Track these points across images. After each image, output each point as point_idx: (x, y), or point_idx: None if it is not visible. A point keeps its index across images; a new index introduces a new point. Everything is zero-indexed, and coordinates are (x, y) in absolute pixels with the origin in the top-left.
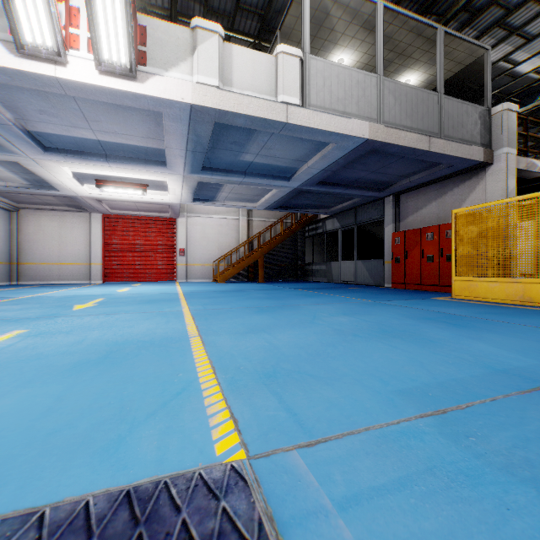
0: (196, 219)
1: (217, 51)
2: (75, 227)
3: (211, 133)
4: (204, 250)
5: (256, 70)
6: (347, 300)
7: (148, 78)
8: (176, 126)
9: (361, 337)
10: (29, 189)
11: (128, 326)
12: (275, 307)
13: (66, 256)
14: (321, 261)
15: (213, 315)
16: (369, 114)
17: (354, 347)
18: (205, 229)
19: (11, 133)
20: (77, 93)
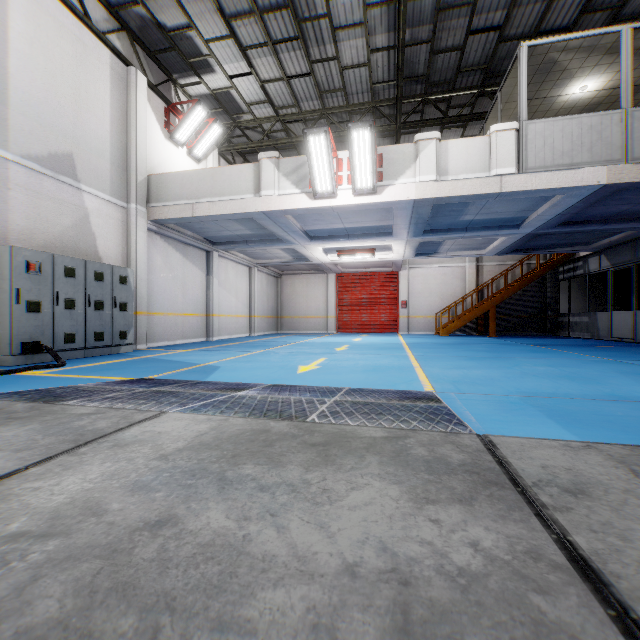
0: (417, 271)
1: (434, 153)
2: (316, 286)
3: (430, 211)
4: (426, 301)
5: (470, 154)
6: (575, 357)
7: (383, 189)
8: (402, 212)
9: (538, 376)
10: (293, 262)
11: (376, 360)
12: (486, 357)
13: (310, 310)
14: (585, 310)
15: (431, 359)
16: (607, 156)
17: (523, 379)
18: (427, 280)
19: (296, 235)
20: (340, 210)
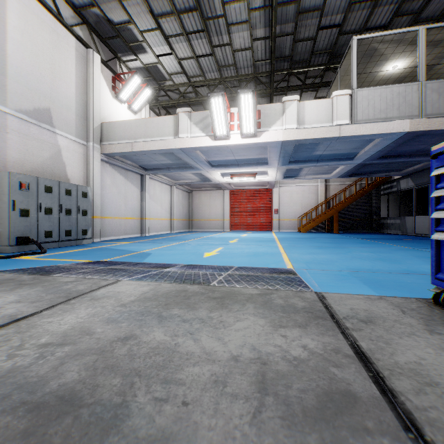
0: (285, 188)
1: (295, 109)
2: (216, 199)
3: (293, 148)
4: (291, 209)
5: (319, 110)
6: (389, 246)
7: (261, 134)
8: (274, 149)
9: (362, 259)
10: (200, 182)
11: (256, 249)
12: (330, 247)
13: (212, 215)
14: (398, 215)
15: (293, 248)
16: (409, 113)
17: (352, 261)
18: (292, 195)
19: (202, 164)
20: (232, 147)
